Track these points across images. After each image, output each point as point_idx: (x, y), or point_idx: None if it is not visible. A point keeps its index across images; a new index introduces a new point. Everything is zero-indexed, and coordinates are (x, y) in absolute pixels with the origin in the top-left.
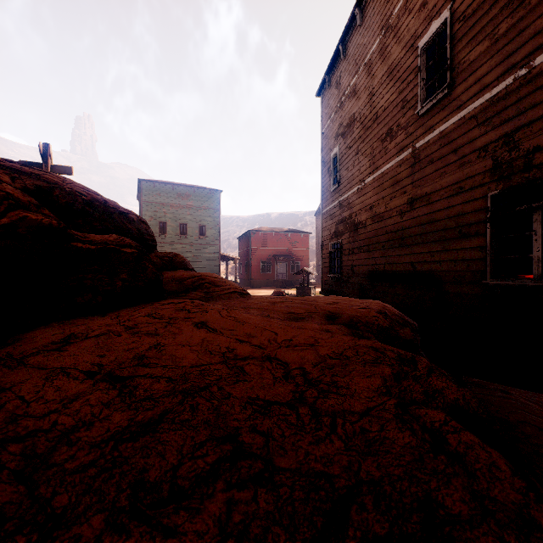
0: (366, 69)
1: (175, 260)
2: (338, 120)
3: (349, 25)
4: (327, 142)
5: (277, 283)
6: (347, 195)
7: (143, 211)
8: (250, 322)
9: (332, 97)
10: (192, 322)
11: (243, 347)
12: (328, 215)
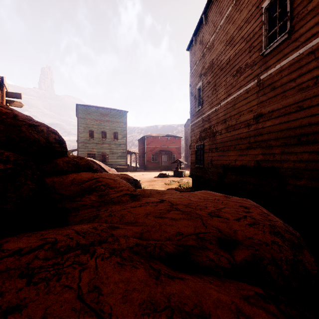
0: (221, 28)
1: (80, 163)
2: (201, 64)
3: (210, 1)
4: (194, 79)
5: (162, 168)
6: (208, 113)
7: (79, 124)
8: (121, 317)
9: (197, 50)
10: None
11: None
12: (195, 126)
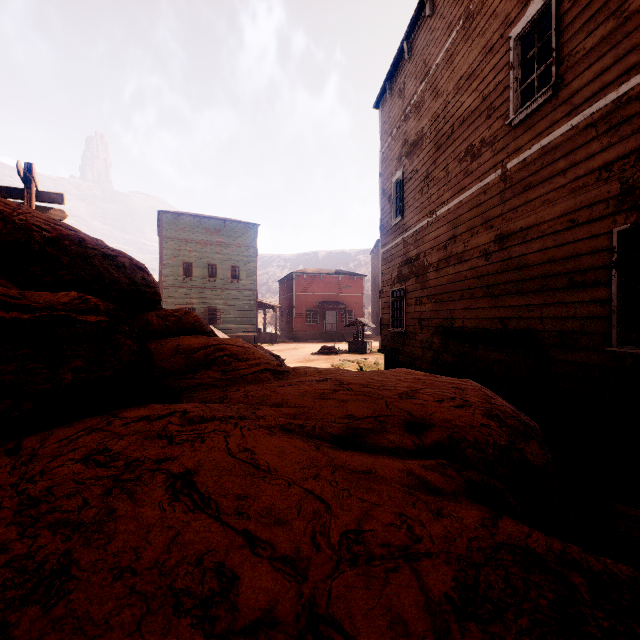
0: (438, 70)
1: (185, 320)
2: (401, 136)
3: (417, 16)
4: (388, 164)
5: (326, 336)
6: (413, 230)
7: (164, 249)
8: (279, 468)
9: (393, 108)
10: (166, 475)
11: (257, 568)
12: (389, 254)
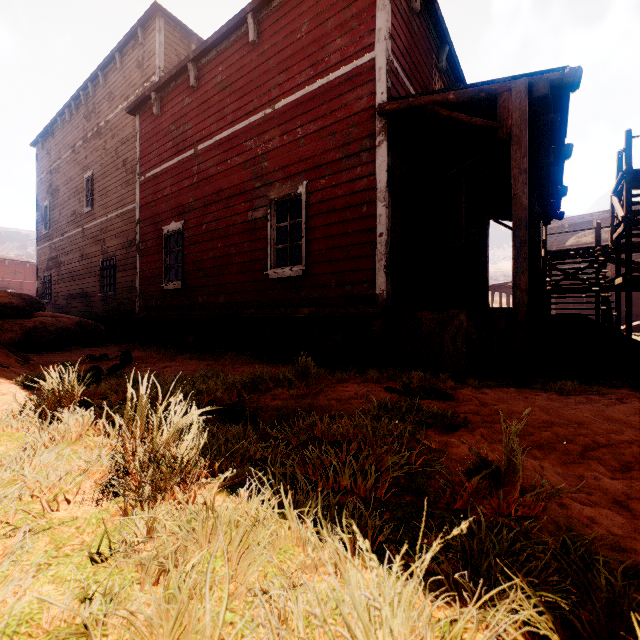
0: (65, 162)
1: None
2: (49, 180)
3: (55, 121)
4: (42, 191)
5: None
6: (55, 241)
7: None
8: None
9: (45, 158)
10: None
11: None
12: (42, 252)
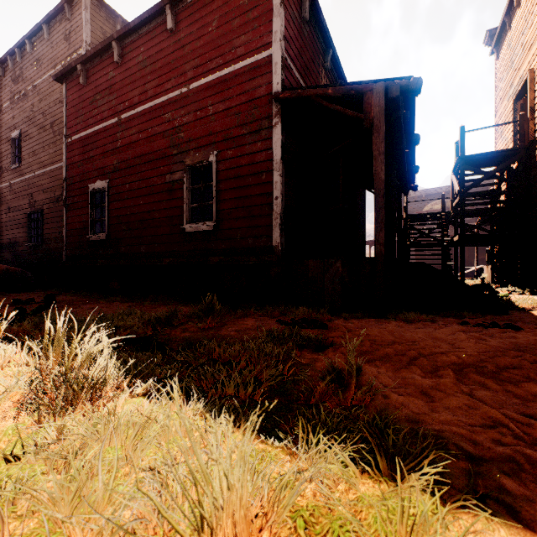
0: None
1: None
2: None
3: None
4: None
5: None
6: None
7: None
8: None
9: None
10: None
11: None
12: None
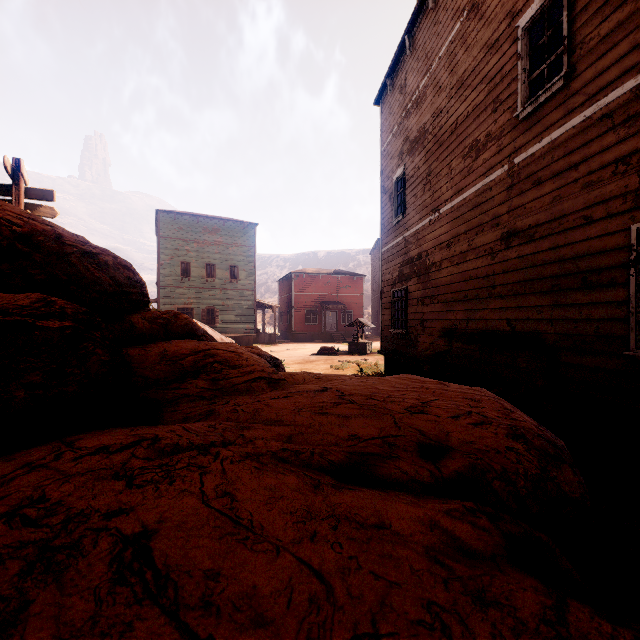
0: (441, 64)
1: (174, 322)
2: (402, 133)
3: (419, 9)
4: (389, 162)
5: (325, 336)
6: (415, 229)
7: (162, 249)
8: (266, 523)
9: (394, 104)
10: (114, 539)
11: None
12: (390, 254)
